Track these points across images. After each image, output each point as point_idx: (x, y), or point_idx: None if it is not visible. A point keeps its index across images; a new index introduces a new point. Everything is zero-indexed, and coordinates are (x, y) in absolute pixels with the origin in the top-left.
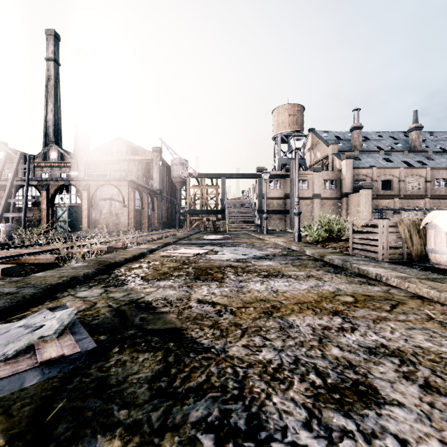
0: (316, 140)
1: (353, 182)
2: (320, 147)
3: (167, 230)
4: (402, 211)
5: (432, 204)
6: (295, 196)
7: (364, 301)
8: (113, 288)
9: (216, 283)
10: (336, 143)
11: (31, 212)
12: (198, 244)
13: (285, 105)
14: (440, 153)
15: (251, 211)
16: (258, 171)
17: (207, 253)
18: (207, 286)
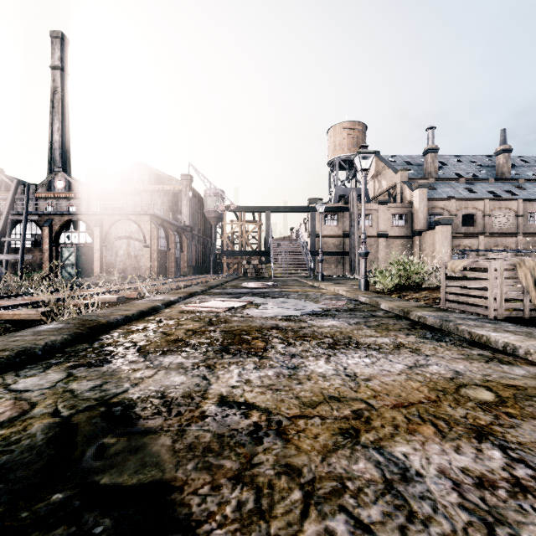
0: (381, 166)
1: (428, 217)
2: (387, 174)
3: (198, 275)
4: (488, 253)
5: (526, 243)
6: (357, 234)
7: (515, 400)
8: (84, 369)
9: (255, 359)
10: (406, 169)
11: (31, 254)
12: (233, 294)
13: (343, 122)
14: (533, 181)
15: (302, 253)
16: (310, 203)
17: (244, 307)
18: (238, 366)
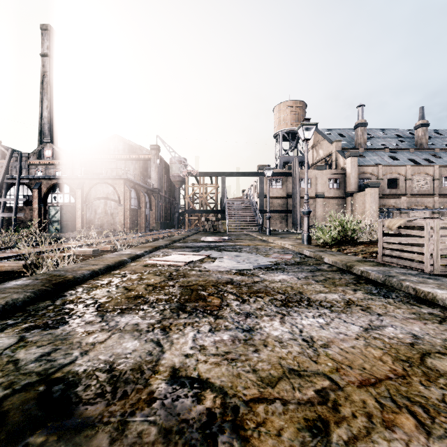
0: (318, 138)
1: (358, 181)
2: (323, 144)
3: (165, 230)
4: (410, 211)
5: (441, 203)
6: (298, 195)
7: None
8: (38, 332)
9: (210, 319)
10: (340, 140)
11: (23, 212)
12: (193, 248)
13: (286, 101)
14: None
15: (253, 211)
16: (259, 169)
17: (202, 261)
18: (193, 328)
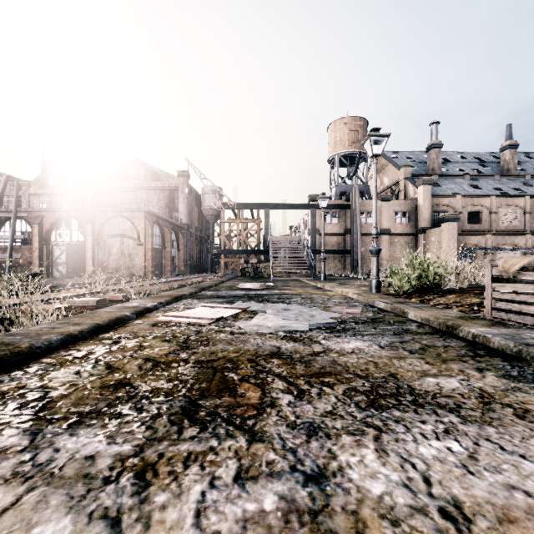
0: (382, 163)
1: (432, 214)
2: (389, 170)
3: (195, 275)
4: (496, 251)
5: None
6: (359, 232)
7: None
8: None
9: (239, 442)
10: (409, 165)
11: (21, 252)
12: (226, 298)
13: (344, 118)
14: None
15: (303, 251)
16: (310, 200)
17: (236, 317)
18: (203, 471)
